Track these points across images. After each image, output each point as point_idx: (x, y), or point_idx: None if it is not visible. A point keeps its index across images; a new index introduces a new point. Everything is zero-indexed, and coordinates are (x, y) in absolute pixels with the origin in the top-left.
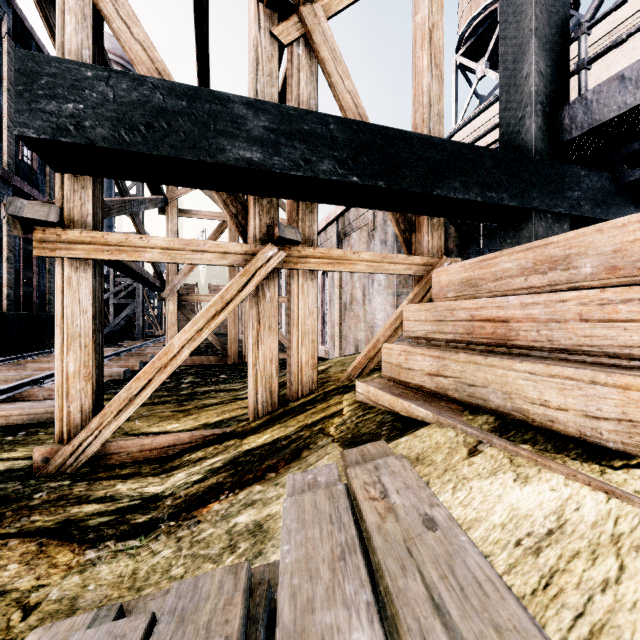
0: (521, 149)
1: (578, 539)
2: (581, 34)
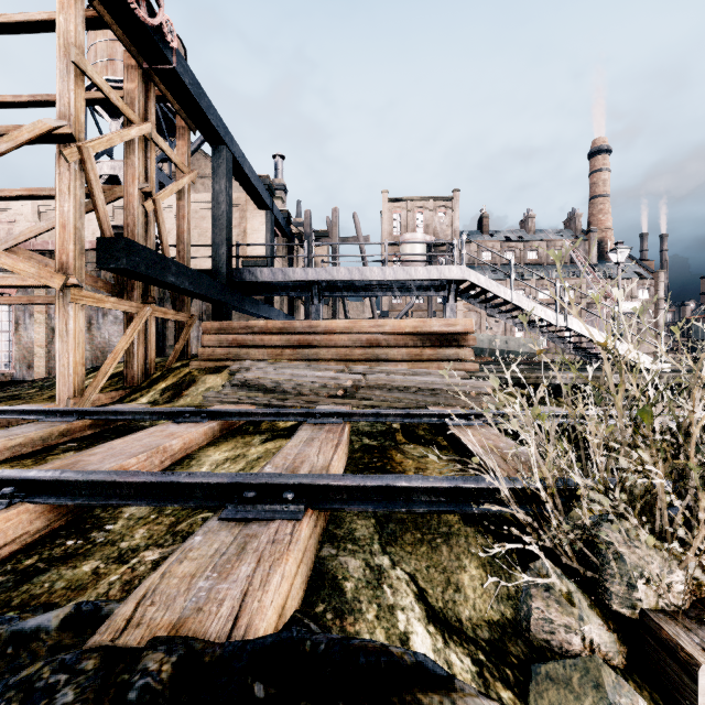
0: (221, 279)
1: None
2: (238, 246)
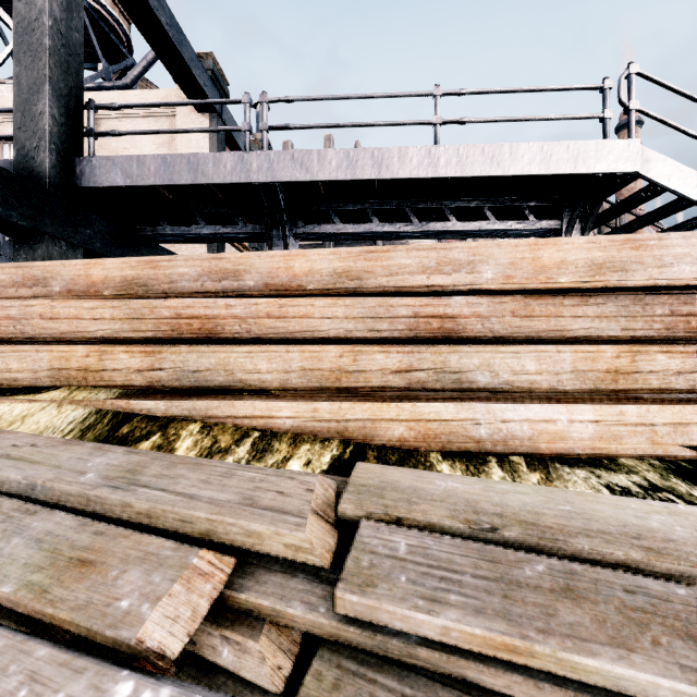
0: (37, 176)
1: (6, 423)
2: (91, 108)
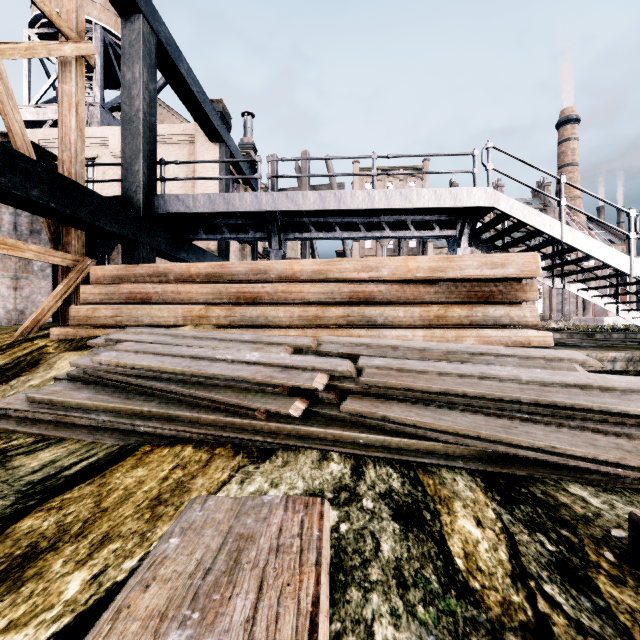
0: (135, 208)
1: None
2: (162, 164)
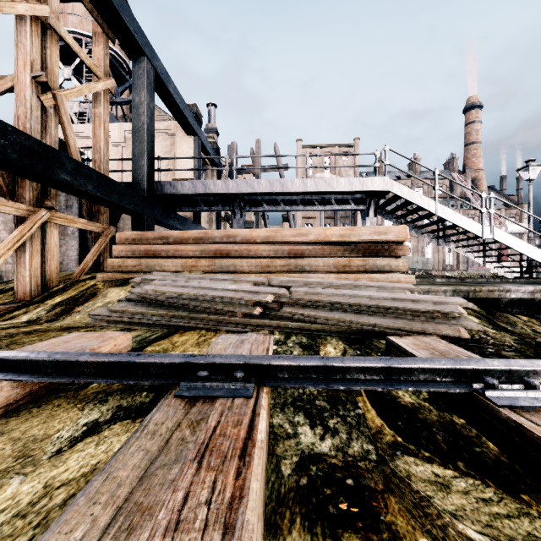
0: (141, 191)
1: None
2: (159, 159)
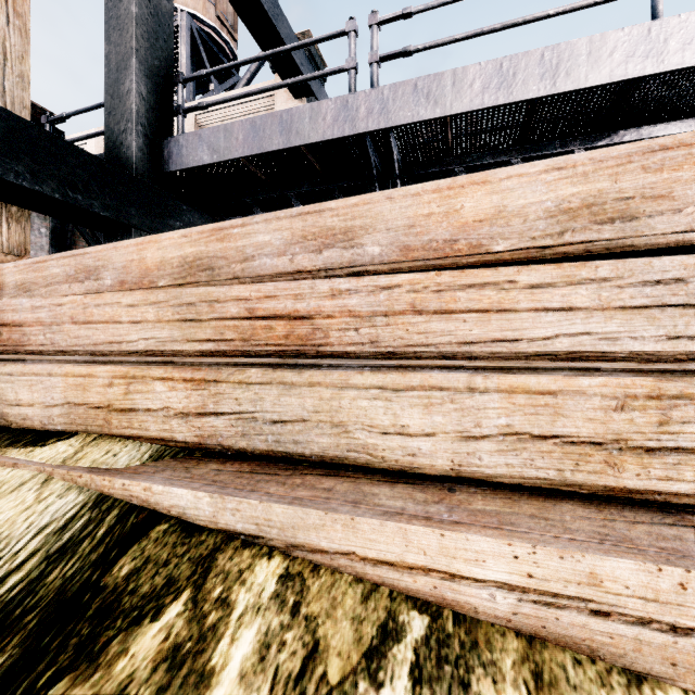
0: (124, 162)
1: None
2: (179, 82)
